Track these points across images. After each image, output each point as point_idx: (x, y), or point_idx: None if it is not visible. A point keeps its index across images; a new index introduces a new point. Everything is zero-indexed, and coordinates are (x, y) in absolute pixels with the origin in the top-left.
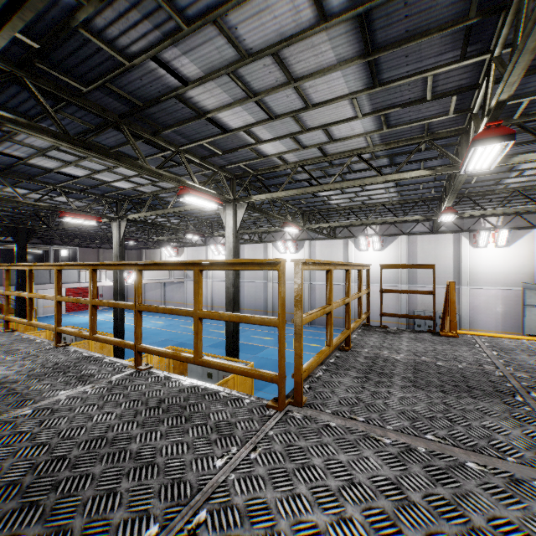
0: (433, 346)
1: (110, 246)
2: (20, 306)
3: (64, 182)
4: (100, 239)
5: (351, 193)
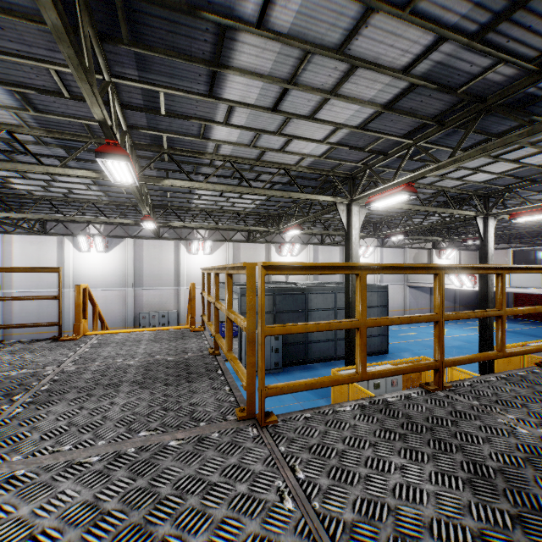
0: (25, 355)
1: None
2: None
3: None
4: None
5: (41, 181)
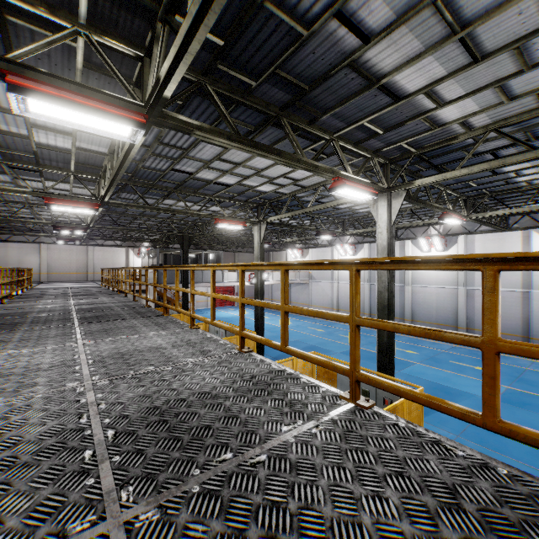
0: None
1: (243, 250)
2: (184, 300)
3: (218, 192)
4: (237, 244)
5: None
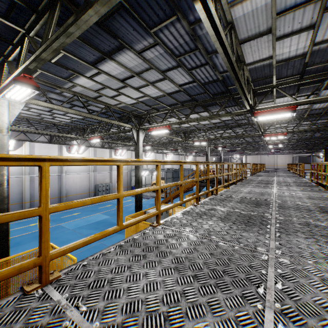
0: None
1: None
2: None
3: None
4: None
5: None
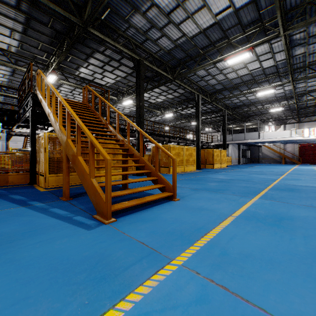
0: None
1: None
2: None
3: None
4: None
5: None
